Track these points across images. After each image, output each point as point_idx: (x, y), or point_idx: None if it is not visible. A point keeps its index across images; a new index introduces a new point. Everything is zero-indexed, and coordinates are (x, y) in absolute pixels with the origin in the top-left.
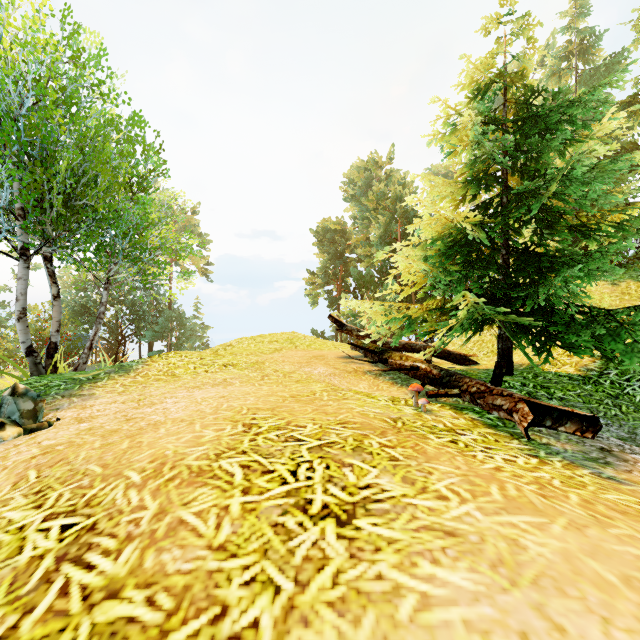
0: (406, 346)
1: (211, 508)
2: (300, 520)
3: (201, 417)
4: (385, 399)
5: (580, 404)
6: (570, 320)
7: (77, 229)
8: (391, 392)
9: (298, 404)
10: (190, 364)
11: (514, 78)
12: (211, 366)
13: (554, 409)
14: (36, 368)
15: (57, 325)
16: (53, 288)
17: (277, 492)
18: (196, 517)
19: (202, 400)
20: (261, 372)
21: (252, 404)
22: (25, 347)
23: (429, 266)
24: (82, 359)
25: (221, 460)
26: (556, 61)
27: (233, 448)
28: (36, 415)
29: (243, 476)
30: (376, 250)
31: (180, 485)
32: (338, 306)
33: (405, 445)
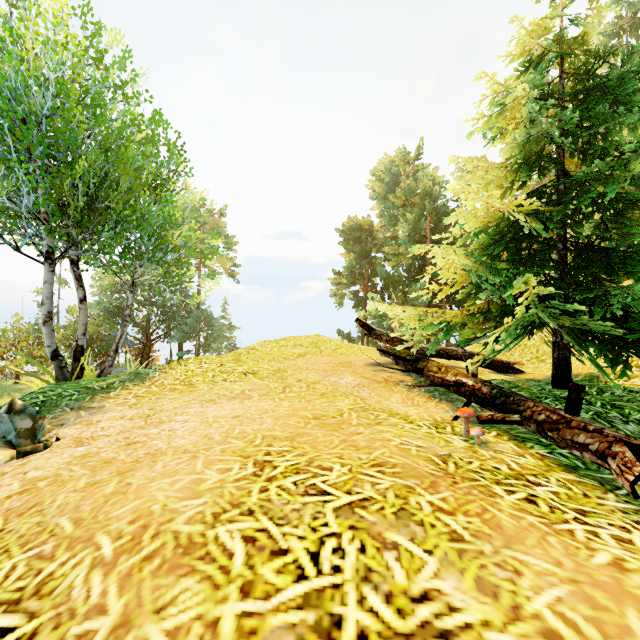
0: (441, 352)
1: (193, 623)
2: None
3: (207, 447)
4: (426, 424)
5: None
6: None
7: (99, 232)
8: (428, 408)
9: (322, 431)
10: (209, 371)
11: (572, 45)
12: (230, 374)
13: None
14: (61, 372)
15: (83, 328)
16: (79, 291)
17: (290, 596)
18: None
19: (213, 420)
20: (283, 382)
21: (268, 430)
22: (50, 351)
23: (473, 264)
24: (108, 362)
25: (219, 525)
26: (604, 39)
27: (237, 504)
28: (35, 434)
29: (245, 558)
30: (404, 248)
31: (158, 570)
32: (364, 306)
33: (468, 510)
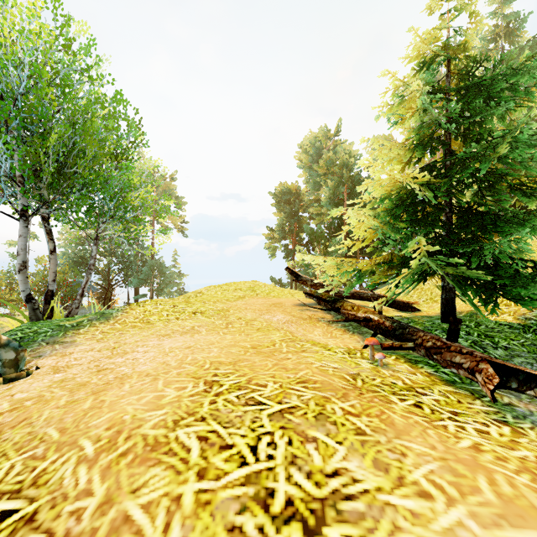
0: (355, 295)
1: (161, 498)
2: (260, 522)
3: (165, 371)
4: (341, 351)
5: (525, 354)
6: (515, 274)
7: (68, 193)
8: (344, 339)
9: (259, 357)
10: (163, 311)
11: (457, 51)
12: (182, 313)
13: (523, 372)
14: (34, 313)
15: (53, 275)
16: (50, 244)
17: (235, 477)
18: (143, 512)
19: (169, 350)
20: (226, 320)
21: (215, 357)
22: (25, 295)
23: (379, 224)
24: (75, 304)
25: (178, 429)
26: (484, 43)
27: (192, 413)
28: (17, 364)
29: (200, 452)
30: (326, 209)
31: (132, 463)
32: (293, 257)
33: (370, 413)
